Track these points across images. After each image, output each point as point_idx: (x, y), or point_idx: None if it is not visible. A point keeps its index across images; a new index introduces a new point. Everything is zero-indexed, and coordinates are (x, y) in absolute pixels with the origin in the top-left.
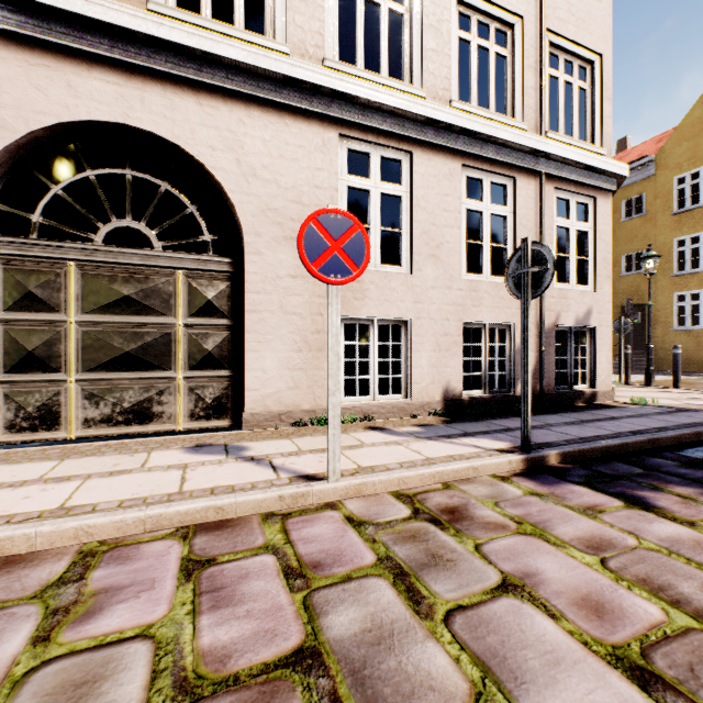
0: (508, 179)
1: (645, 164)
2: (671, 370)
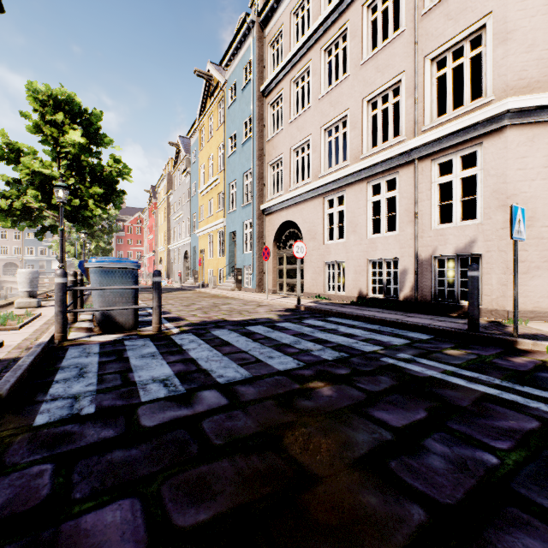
0: (396, 173)
1: None
2: None
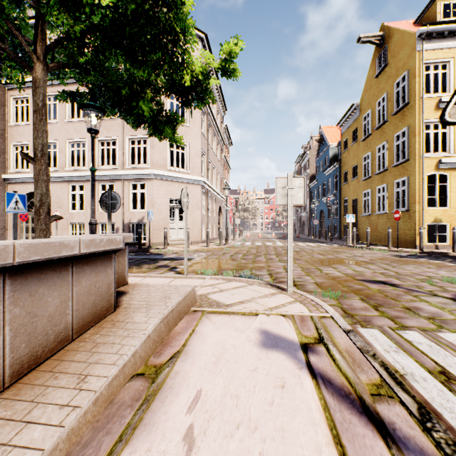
0: (114, 182)
1: (355, 108)
2: (363, 242)
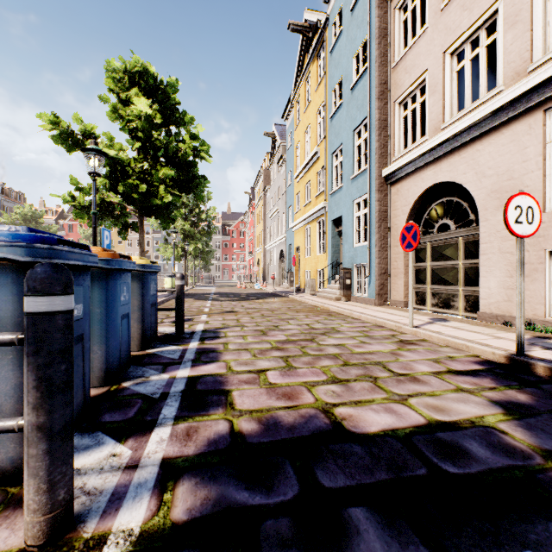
0: None
1: None
2: None
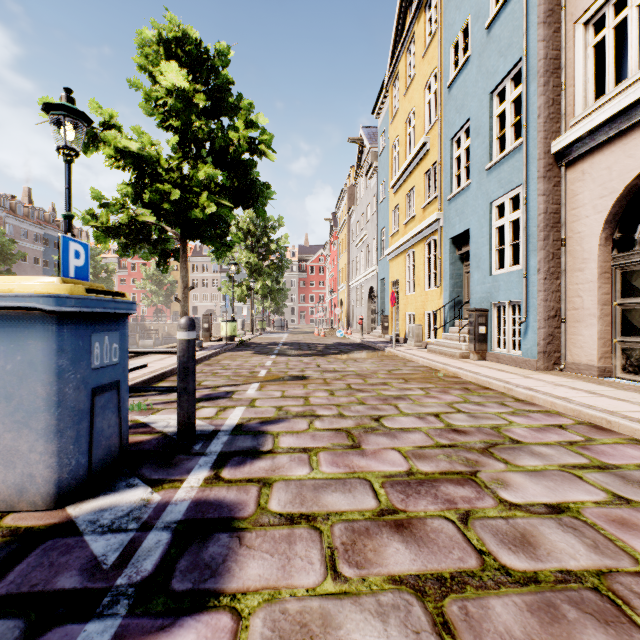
0: None
1: None
2: None
